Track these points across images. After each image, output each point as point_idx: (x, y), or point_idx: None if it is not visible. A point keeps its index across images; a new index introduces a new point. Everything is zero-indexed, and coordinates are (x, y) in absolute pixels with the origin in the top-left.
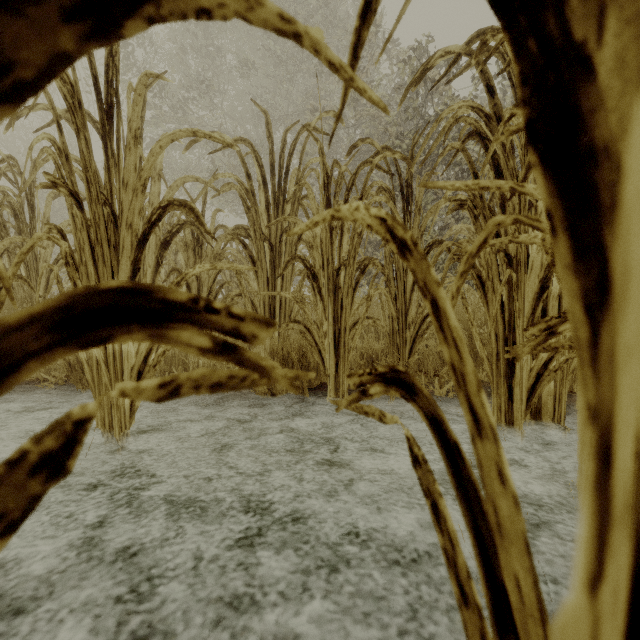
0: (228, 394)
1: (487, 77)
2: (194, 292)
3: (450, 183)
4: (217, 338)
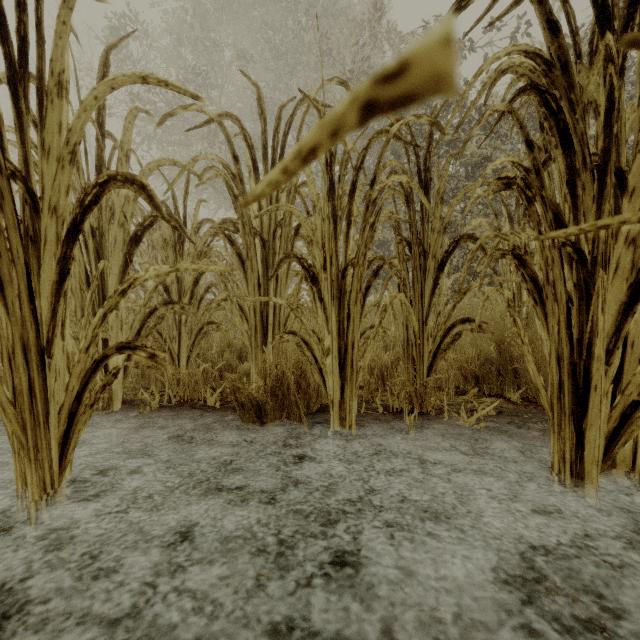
0: (209, 422)
1: (548, 9)
2: (174, 296)
3: None
4: None
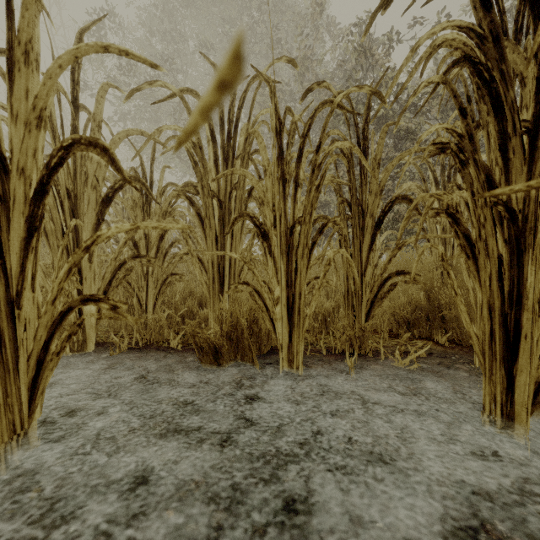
0: (171, 362)
1: None
2: (142, 250)
3: None
4: None
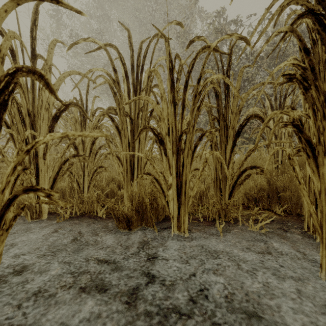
0: (98, 227)
1: None
2: (80, 151)
3: None
4: None
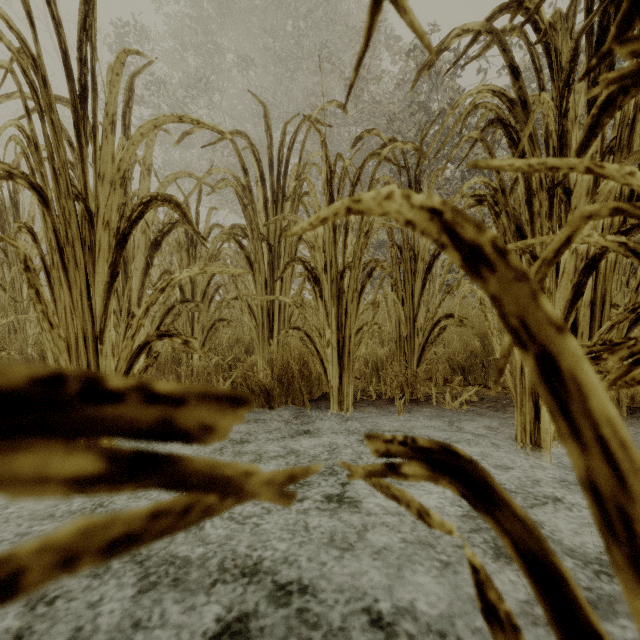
0: None
1: (511, 57)
2: (188, 295)
3: (505, 162)
4: (125, 450)
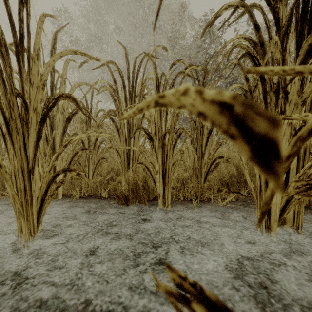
0: (103, 204)
1: (254, 19)
2: (86, 146)
3: (266, 68)
4: None
